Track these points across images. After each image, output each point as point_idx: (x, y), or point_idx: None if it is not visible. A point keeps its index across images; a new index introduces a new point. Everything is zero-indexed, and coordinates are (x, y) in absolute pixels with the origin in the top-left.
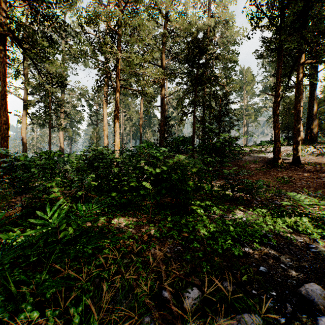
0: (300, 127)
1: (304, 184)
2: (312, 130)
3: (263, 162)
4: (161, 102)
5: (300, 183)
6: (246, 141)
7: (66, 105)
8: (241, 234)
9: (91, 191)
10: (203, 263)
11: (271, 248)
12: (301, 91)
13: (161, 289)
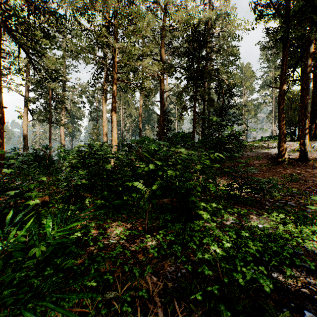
0: (307, 121)
1: (315, 181)
2: (316, 125)
3: (267, 158)
4: (160, 97)
5: (311, 181)
6: (245, 137)
7: (67, 102)
8: (262, 250)
9: (81, 190)
10: (220, 305)
11: (308, 274)
12: (308, 82)
13: None
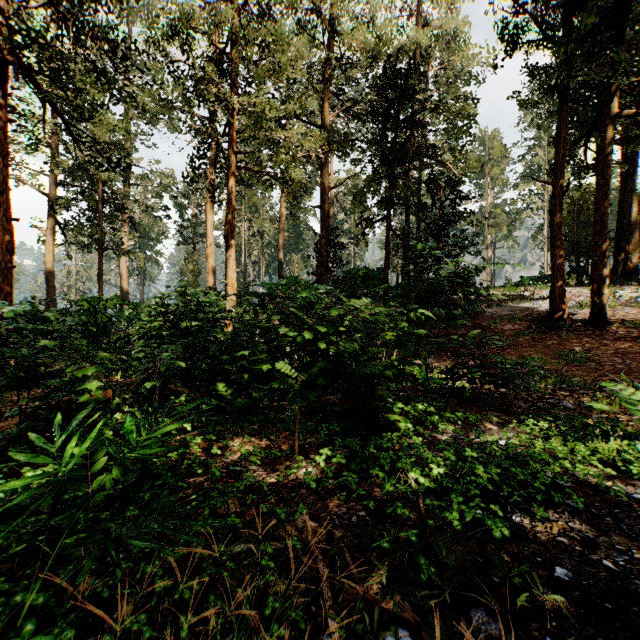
0: (606, 247)
1: (618, 364)
2: (627, 255)
3: (529, 320)
4: (321, 198)
5: (610, 363)
6: (490, 278)
7: (133, 207)
8: (500, 480)
9: (173, 380)
10: (420, 558)
11: (573, 517)
12: (608, 173)
13: (319, 630)
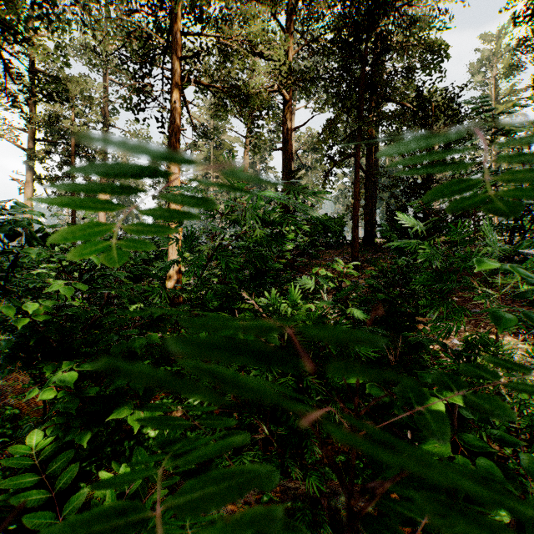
0: None
1: None
2: None
3: None
4: (283, 139)
5: None
6: None
7: None
8: None
9: None
10: None
11: None
12: None
13: None
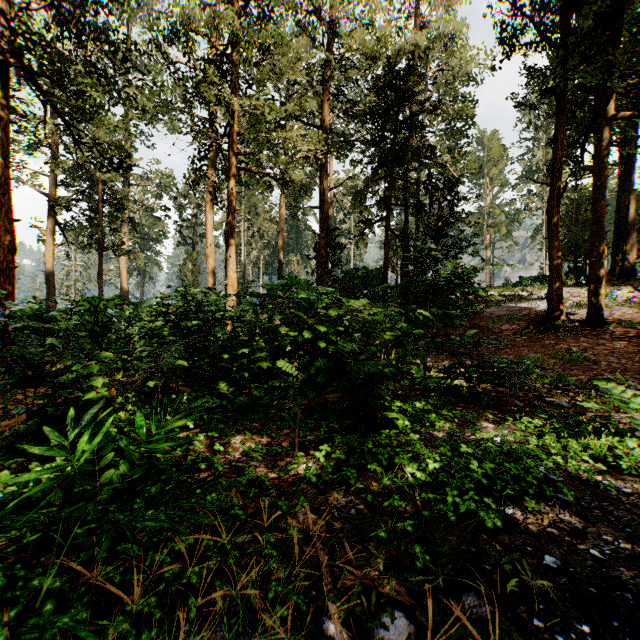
0: (603, 248)
1: (614, 364)
2: (624, 255)
3: (527, 320)
4: (320, 199)
5: (606, 363)
6: (489, 279)
7: (133, 207)
8: (494, 475)
9: (175, 379)
10: (415, 547)
11: (563, 509)
12: (605, 174)
13: (320, 613)
